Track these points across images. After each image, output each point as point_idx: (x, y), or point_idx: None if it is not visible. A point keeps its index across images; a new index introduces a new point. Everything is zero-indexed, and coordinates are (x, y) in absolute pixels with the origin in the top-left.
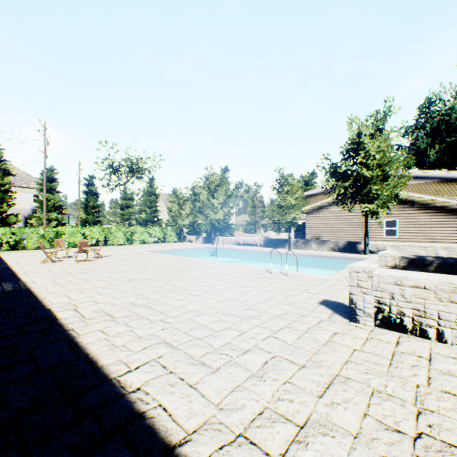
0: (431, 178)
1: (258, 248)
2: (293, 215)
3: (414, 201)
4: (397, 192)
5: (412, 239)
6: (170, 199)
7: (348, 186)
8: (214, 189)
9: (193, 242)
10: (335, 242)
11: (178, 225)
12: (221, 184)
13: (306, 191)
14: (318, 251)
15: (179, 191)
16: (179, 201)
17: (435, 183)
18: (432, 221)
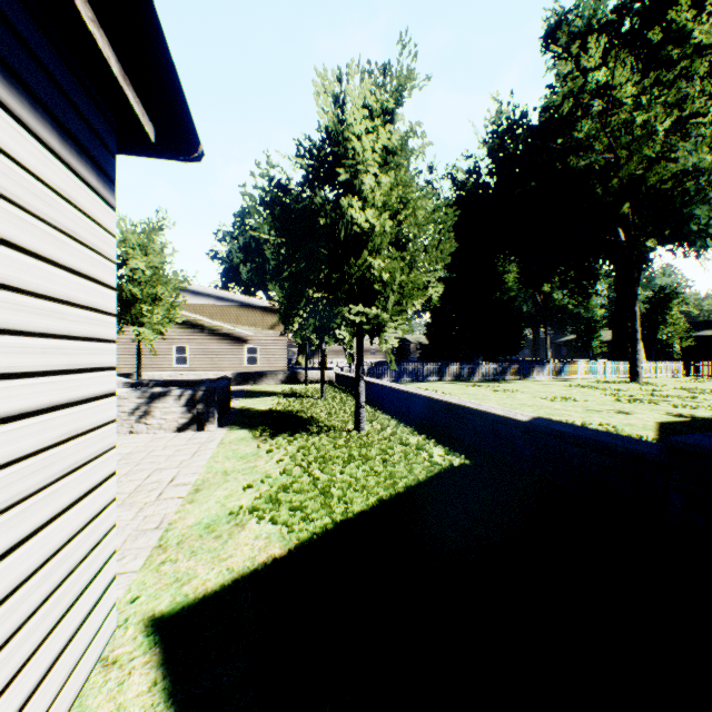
0: (234, 301)
1: None
2: None
3: (205, 326)
4: (173, 316)
5: (203, 368)
6: None
7: None
8: None
9: None
10: None
11: None
12: None
13: None
14: None
15: None
16: None
17: (237, 307)
18: (221, 348)
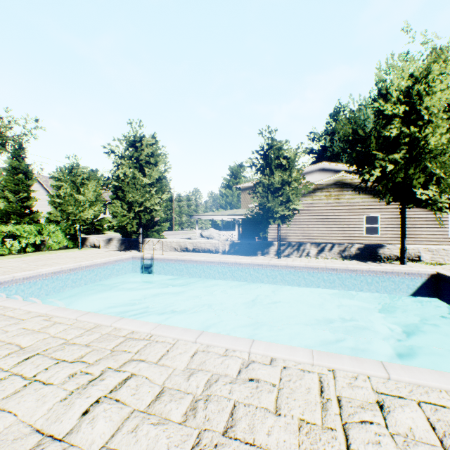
0: None
1: (226, 257)
2: (290, 205)
3: None
4: None
5: (395, 238)
6: (55, 174)
7: (393, 160)
8: (144, 161)
9: (101, 248)
10: (345, 246)
11: (73, 220)
12: (154, 155)
13: (235, 184)
14: (327, 260)
15: (74, 162)
16: (74, 178)
17: None
18: (417, 217)
